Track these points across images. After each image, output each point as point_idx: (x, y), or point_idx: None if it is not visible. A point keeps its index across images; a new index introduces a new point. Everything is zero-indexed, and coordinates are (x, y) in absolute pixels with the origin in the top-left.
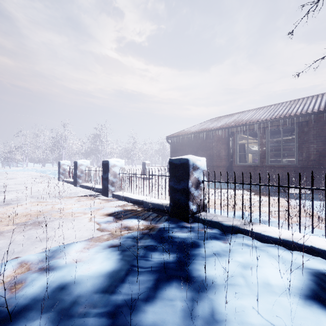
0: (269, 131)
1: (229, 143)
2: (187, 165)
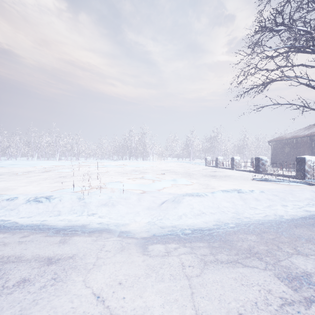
0: None
1: (313, 145)
2: (259, 159)
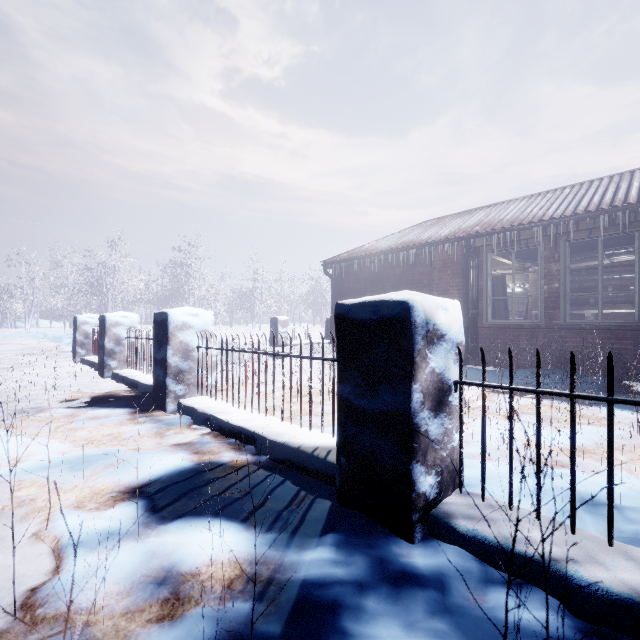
0: (568, 243)
1: (469, 274)
2: (404, 327)
